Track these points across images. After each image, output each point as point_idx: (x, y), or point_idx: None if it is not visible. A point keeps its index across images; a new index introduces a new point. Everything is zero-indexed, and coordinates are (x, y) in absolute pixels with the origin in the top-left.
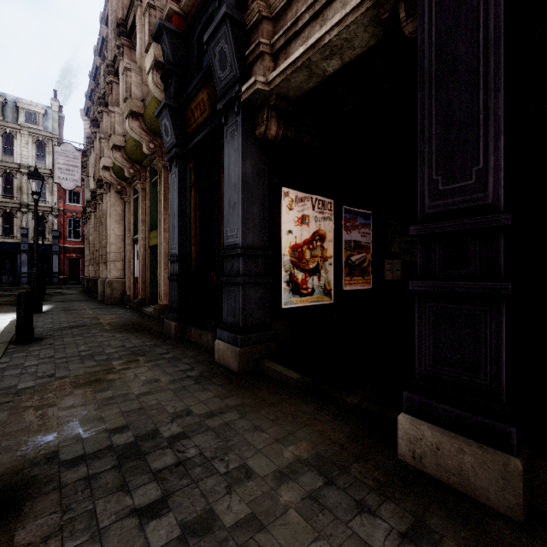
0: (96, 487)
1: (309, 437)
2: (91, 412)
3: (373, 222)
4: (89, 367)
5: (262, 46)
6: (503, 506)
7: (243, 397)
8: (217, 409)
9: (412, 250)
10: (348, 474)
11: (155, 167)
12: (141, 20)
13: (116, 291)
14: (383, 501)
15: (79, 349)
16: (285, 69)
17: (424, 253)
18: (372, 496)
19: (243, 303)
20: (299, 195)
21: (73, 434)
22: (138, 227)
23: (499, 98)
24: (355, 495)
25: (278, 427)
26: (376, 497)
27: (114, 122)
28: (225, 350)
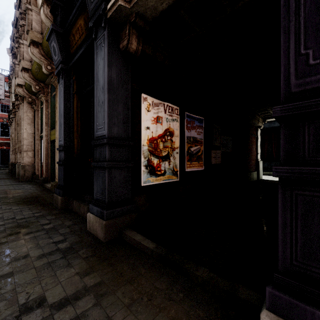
0: None
1: None
2: None
3: (205, 125)
4: None
5: None
6: None
7: (103, 272)
8: (73, 293)
9: (227, 145)
10: None
11: (53, 84)
12: None
13: (28, 172)
14: None
15: None
16: None
17: (289, 136)
18: None
19: (108, 184)
20: (155, 101)
21: None
22: (43, 127)
23: None
24: None
25: (132, 317)
26: None
27: (23, 51)
28: (94, 222)
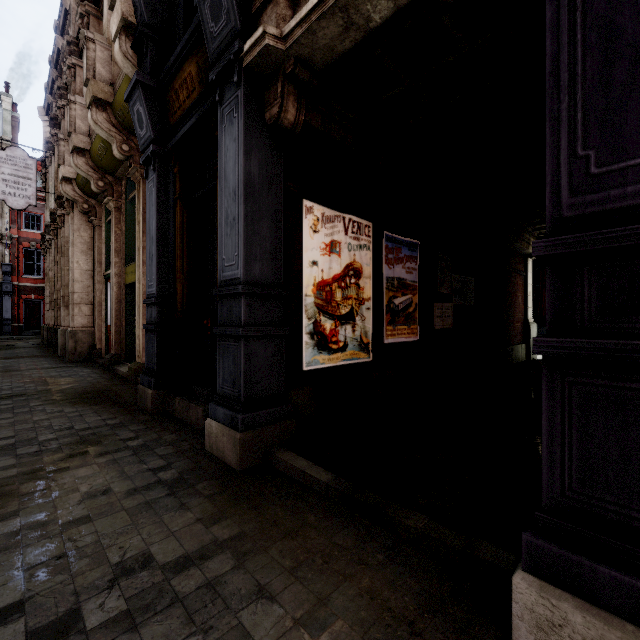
0: None
1: (354, 607)
2: None
3: (421, 255)
4: None
5: None
6: None
7: (242, 519)
8: (197, 550)
9: (464, 292)
10: None
11: (132, 178)
12: None
13: (82, 343)
14: None
15: None
16: (308, 14)
17: (559, 288)
18: None
19: (246, 366)
20: (327, 212)
21: None
22: (111, 259)
23: None
24: None
25: (299, 587)
26: None
27: (76, 116)
28: (219, 436)
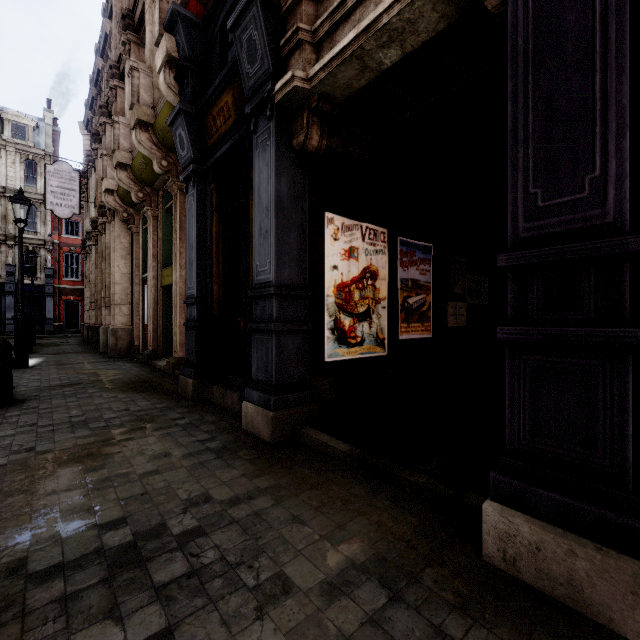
0: (74, 613)
1: (365, 530)
2: (77, 500)
3: (434, 257)
4: (80, 438)
5: (302, 33)
6: (633, 631)
7: (277, 475)
8: (244, 493)
9: (479, 292)
10: (419, 585)
11: (169, 190)
12: (151, 9)
13: (122, 340)
14: (470, 625)
15: (71, 413)
16: (330, 61)
17: (517, 290)
18: (454, 617)
19: (277, 356)
20: (346, 222)
21: (50, 532)
22: (149, 263)
23: (623, 81)
24: (431, 617)
25: (323, 518)
26: (460, 620)
27: (119, 135)
28: (254, 415)
